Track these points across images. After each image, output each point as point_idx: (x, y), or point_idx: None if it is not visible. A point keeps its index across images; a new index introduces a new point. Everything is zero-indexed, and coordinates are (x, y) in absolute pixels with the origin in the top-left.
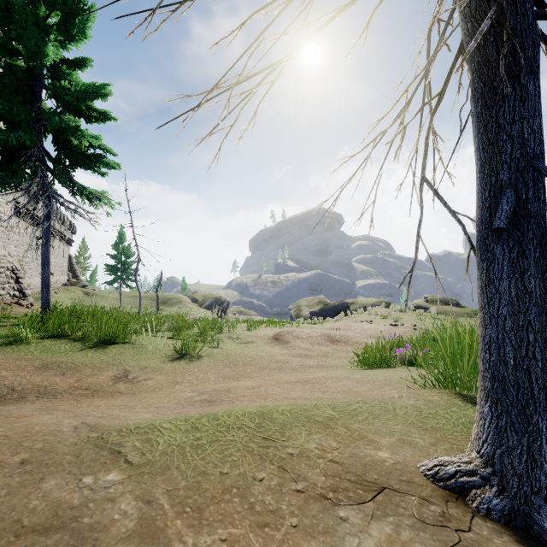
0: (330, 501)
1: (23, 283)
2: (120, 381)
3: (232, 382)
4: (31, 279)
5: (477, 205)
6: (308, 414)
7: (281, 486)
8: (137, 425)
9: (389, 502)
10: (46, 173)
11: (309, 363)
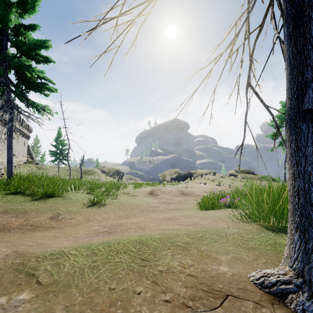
0: (190, 308)
1: None
2: (54, 220)
3: (124, 219)
4: (3, 159)
5: (286, 98)
6: (171, 240)
7: (154, 297)
8: (52, 252)
9: (233, 307)
10: (10, 93)
11: (171, 207)
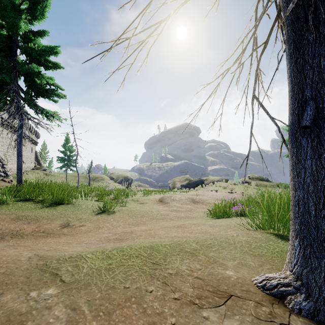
0: (196, 305)
1: (6, 168)
2: (64, 227)
3: (134, 227)
4: (11, 165)
5: (289, 113)
6: (181, 247)
7: (164, 296)
8: (70, 255)
9: (235, 305)
10: (20, 100)
11: (181, 215)
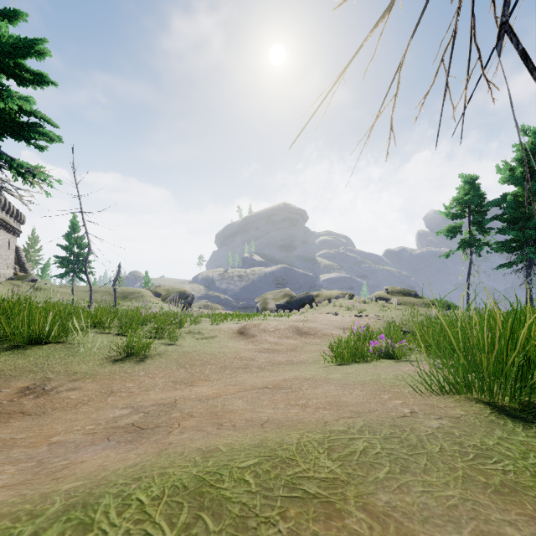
0: None
1: None
2: (31, 395)
3: (184, 389)
4: None
5: None
6: (288, 473)
7: None
8: None
9: None
10: None
11: (278, 359)
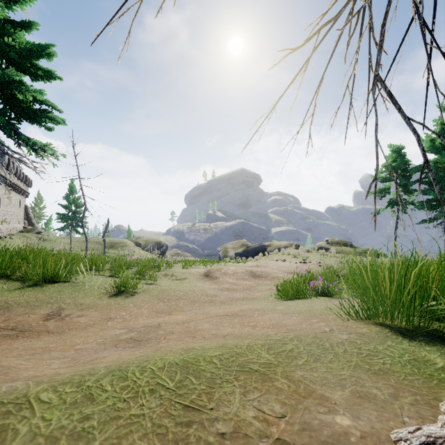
0: None
1: None
2: (52, 319)
3: (164, 316)
4: None
5: None
6: (240, 360)
7: None
8: (3, 397)
9: None
10: None
11: (236, 296)
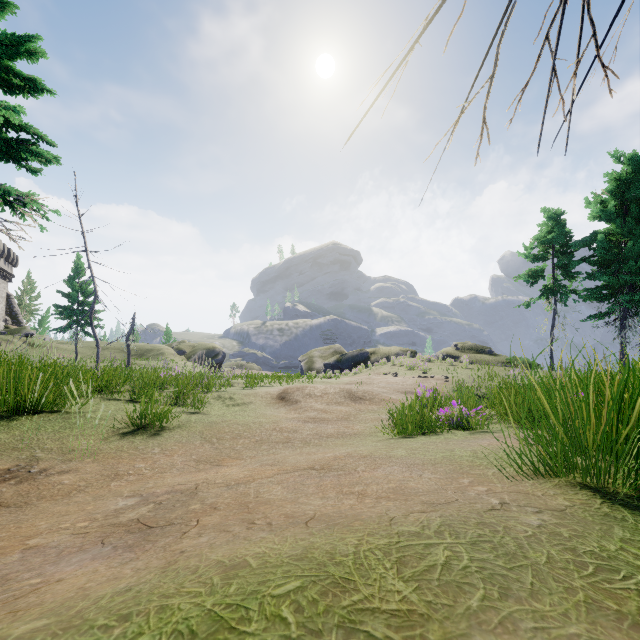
0: None
1: None
2: (13, 479)
3: (209, 470)
4: None
5: None
6: (344, 604)
7: None
8: None
9: None
10: None
11: (326, 431)
